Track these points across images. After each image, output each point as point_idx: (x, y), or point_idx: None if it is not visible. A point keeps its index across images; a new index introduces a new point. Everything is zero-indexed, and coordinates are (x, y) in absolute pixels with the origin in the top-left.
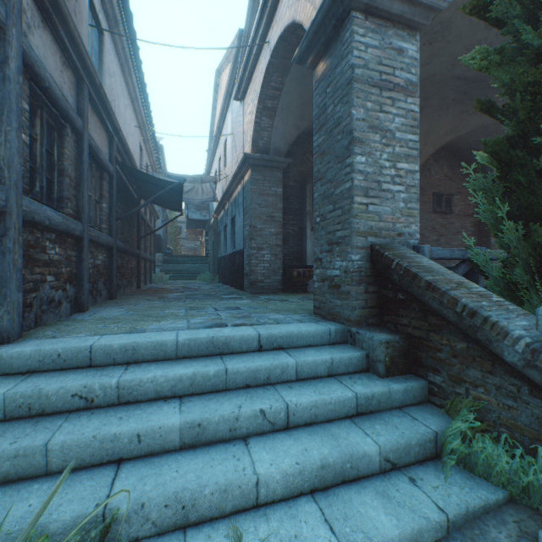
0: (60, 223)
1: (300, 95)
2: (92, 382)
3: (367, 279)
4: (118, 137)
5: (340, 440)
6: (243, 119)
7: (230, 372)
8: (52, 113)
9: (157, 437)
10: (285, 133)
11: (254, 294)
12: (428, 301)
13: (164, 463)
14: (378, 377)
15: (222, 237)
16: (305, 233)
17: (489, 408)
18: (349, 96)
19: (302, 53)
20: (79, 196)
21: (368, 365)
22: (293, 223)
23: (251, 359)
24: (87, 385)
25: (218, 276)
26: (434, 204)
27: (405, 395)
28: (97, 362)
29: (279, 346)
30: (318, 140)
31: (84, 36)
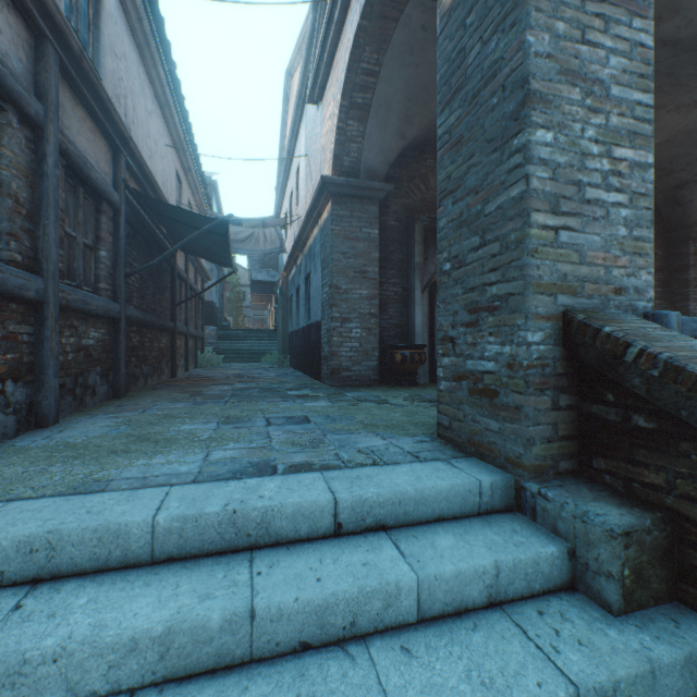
0: None
1: (406, 83)
2: None
3: (556, 382)
4: (128, 151)
5: None
6: (321, 130)
7: (262, 616)
8: None
9: None
10: (383, 145)
11: (336, 388)
12: None
13: None
14: (606, 612)
15: (293, 304)
16: (412, 296)
17: None
18: (519, 8)
19: None
20: (37, 232)
21: (573, 574)
22: (394, 282)
23: (316, 568)
24: None
25: (289, 358)
26: None
27: (686, 674)
28: None
29: (378, 524)
30: (446, 121)
31: None
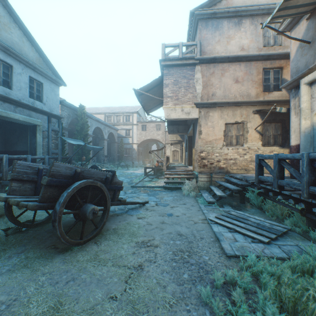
0: None
1: None
2: None
3: None
4: None
5: None
6: None
7: None
8: None
9: None
10: None
11: None
12: None
13: None
14: None
15: None
16: None
17: None
18: None
19: None
20: None
21: None
22: None
23: None
24: None
25: None
26: None
27: None
28: None
29: None
30: None
31: None
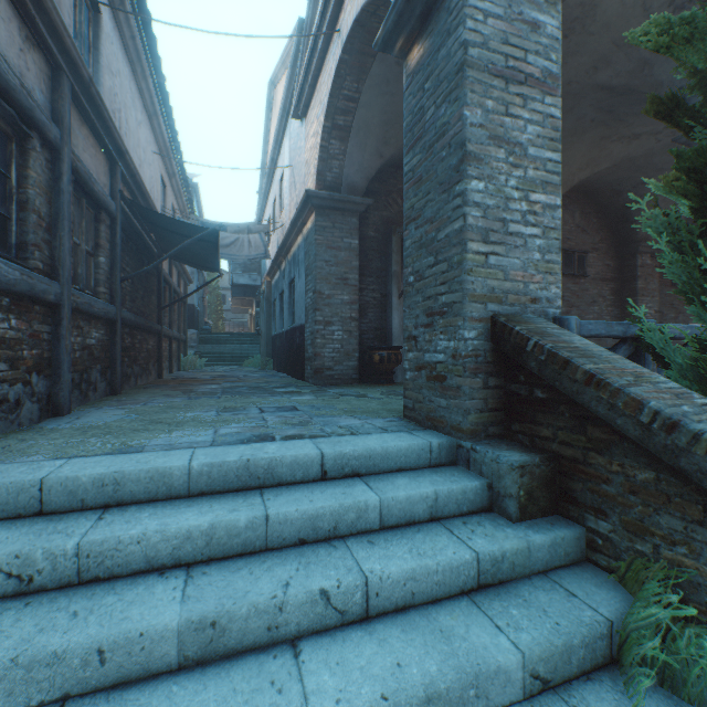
0: (16, 281)
1: (383, 109)
2: (31, 547)
3: (486, 368)
4: (124, 163)
5: (456, 643)
6: (305, 144)
7: (274, 520)
8: (5, 112)
9: (137, 651)
10: (363, 163)
11: (320, 386)
12: (589, 404)
13: (145, 704)
14: (508, 521)
15: (277, 308)
16: (390, 302)
17: (698, 582)
18: (459, 89)
19: (388, 34)
20: (54, 242)
21: (491, 501)
22: (374, 289)
23: (309, 496)
24: (21, 554)
25: (273, 361)
26: (562, 264)
27: (552, 551)
28: (53, 505)
29: (354, 472)
30: (411, 161)
31: (65, 7)
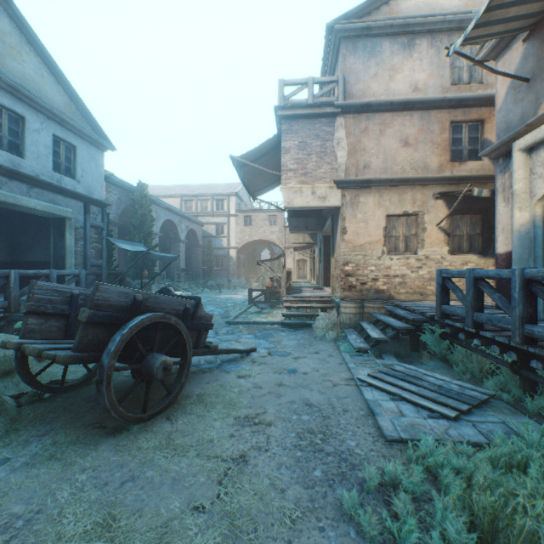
0: None
1: None
2: None
3: None
4: None
5: None
6: None
7: None
8: None
9: None
10: None
11: None
12: None
13: None
14: None
15: None
16: None
17: None
18: None
19: None
20: None
21: None
22: None
23: None
24: None
25: None
26: None
27: None
28: None
29: None
30: None
31: None
